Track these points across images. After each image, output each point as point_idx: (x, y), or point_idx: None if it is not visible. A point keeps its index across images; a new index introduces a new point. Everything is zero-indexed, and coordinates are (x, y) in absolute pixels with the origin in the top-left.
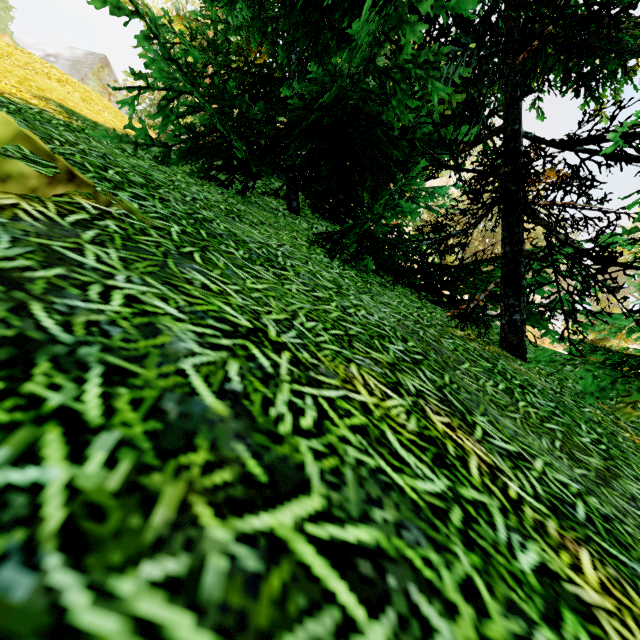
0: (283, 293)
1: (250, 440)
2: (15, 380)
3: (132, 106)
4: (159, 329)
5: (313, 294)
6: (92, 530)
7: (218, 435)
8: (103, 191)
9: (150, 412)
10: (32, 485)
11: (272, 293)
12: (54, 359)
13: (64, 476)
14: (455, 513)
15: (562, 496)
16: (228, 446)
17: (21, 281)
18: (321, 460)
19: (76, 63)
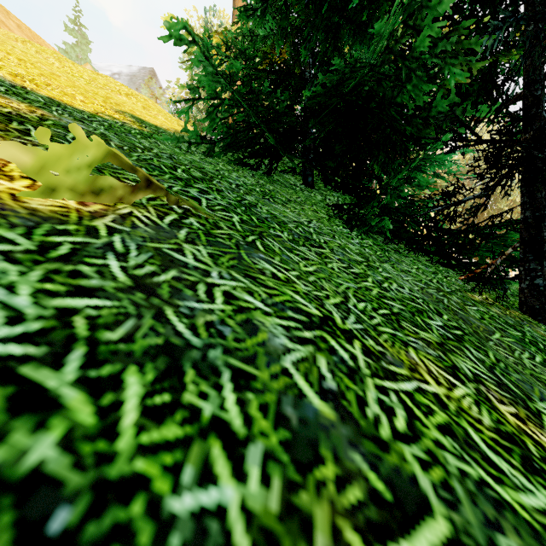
0: (329, 273)
1: (362, 448)
2: (176, 390)
3: (186, 112)
4: (256, 325)
5: (351, 271)
6: None
7: (335, 443)
8: (179, 190)
9: (277, 419)
10: (218, 508)
11: (322, 275)
12: (195, 365)
13: (237, 496)
14: None
15: None
16: (347, 456)
17: (153, 287)
18: (428, 471)
19: (133, 77)
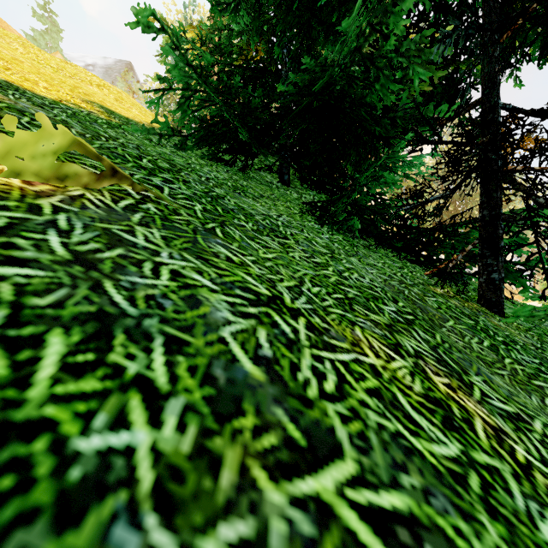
0: (289, 261)
1: (286, 404)
2: (102, 351)
3: (157, 104)
4: (200, 300)
5: (313, 260)
6: (176, 491)
7: (260, 400)
8: (141, 178)
9: (204, 378)
10: (126, 448)
11: (280, 261)
12: (127, 331)
13: (148, 440)
14: (473, 479)
15: None
16: (269, 410)
17: (94, 262)
18: (347, 424)
19: (108, 69)
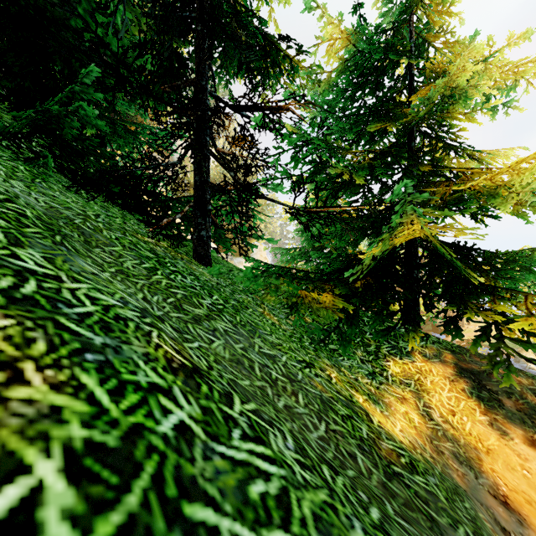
0: None
1: None
2: None
3: None
4: None
5: None
6: None
7: None
8: None
9: None
10: None
11: None
12: None
13: None
14: None
15: (69, 300)
16: None
17: None
18: None
19: None
